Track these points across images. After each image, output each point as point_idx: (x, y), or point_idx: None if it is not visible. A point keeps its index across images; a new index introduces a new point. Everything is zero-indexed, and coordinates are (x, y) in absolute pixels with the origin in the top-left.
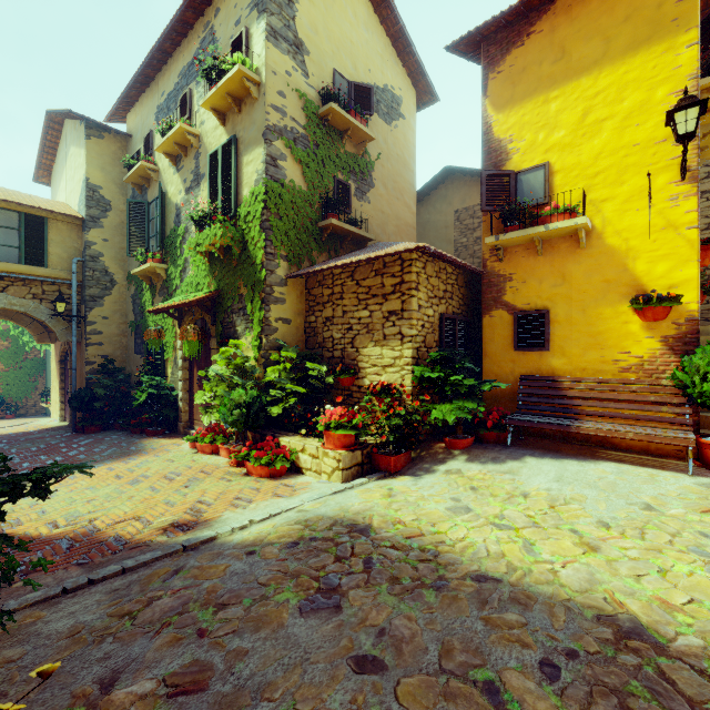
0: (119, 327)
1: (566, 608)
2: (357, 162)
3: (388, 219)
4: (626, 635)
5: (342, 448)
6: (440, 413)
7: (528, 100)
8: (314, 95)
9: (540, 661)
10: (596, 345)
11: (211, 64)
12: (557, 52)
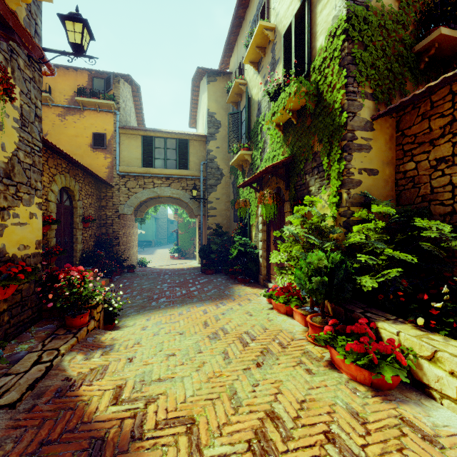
0: (225, 205)
1: None
2: None
3: None
4: None
5: None
6: None
7: None
8: None
9: None
10: None
11: None
12: None
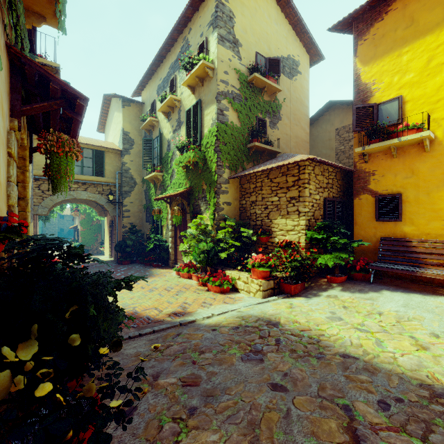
0: (138, 208)
1: (399, 377)
2: (270, 106)
3: (290, 138)
4: (438, 396)
5: (262, 278)
6: (323, 260)
7: (386, 55)
8: (244, 70)
9: (378, 400)
10: (437, 217)
11: (187, 61)
12: (408, 21)
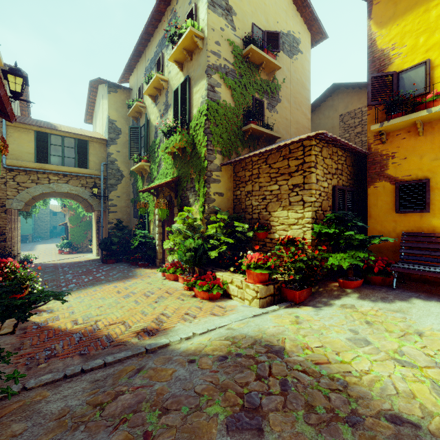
0: (125, 202)
1: None
2: (269, 85)
3: (290, 123)
4: None
5: (259, 283)
6: (336, 260)
7: (409, 13)
8: (239, 42)
9: None
10: None
11: (174, 32)
12: None
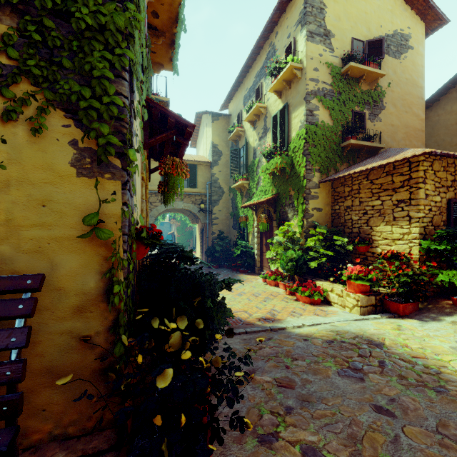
0: (225, 215)
1: None
2: (370, 95)
3: (397, 129)
4: None
5: (360, 293)
6: (447, 277)
7: None
8: (337, 62)
9: None
10: None
11: (273, 67)
12: None
